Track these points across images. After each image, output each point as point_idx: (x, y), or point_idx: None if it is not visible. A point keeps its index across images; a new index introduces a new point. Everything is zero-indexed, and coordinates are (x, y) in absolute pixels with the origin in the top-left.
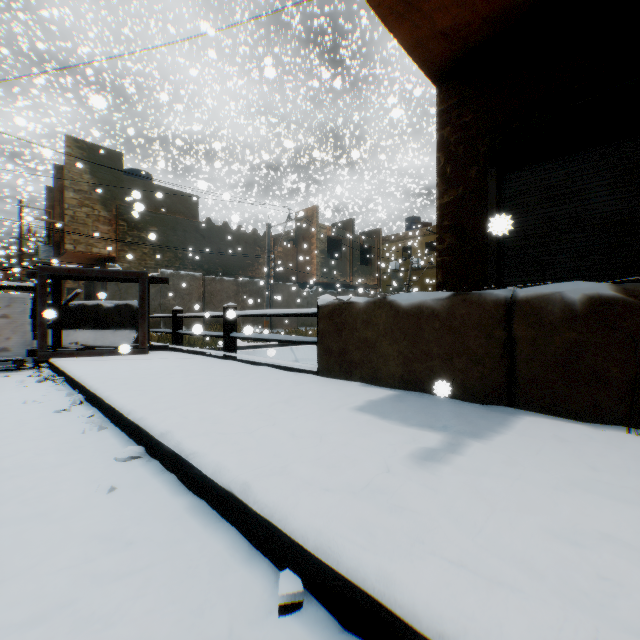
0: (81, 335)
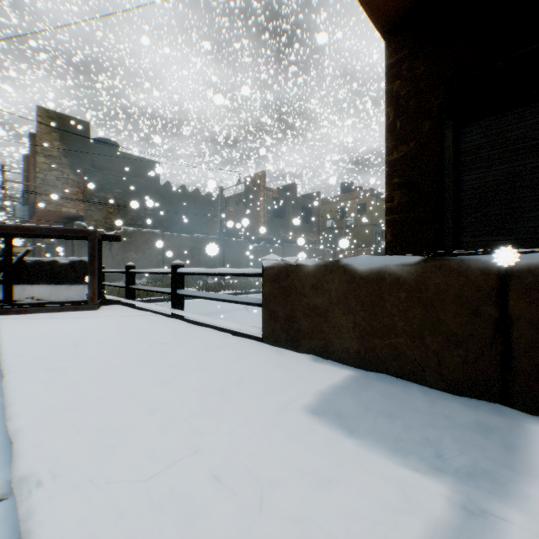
0: (37, 290)
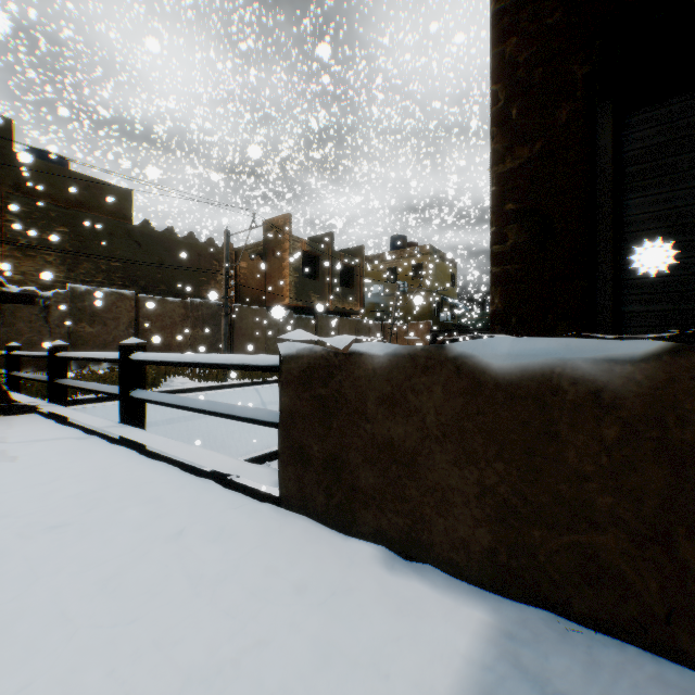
0: None
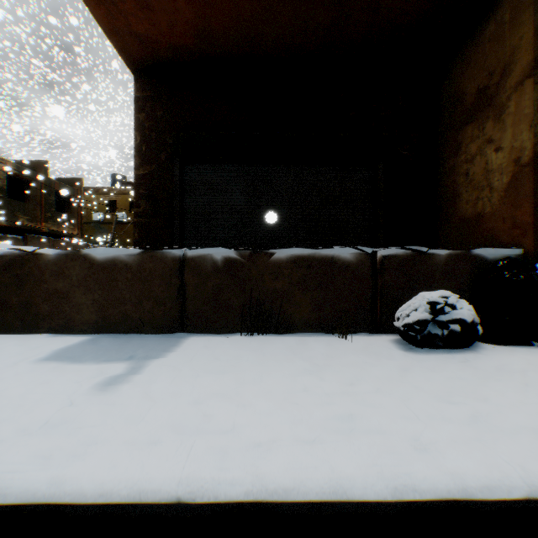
0: None
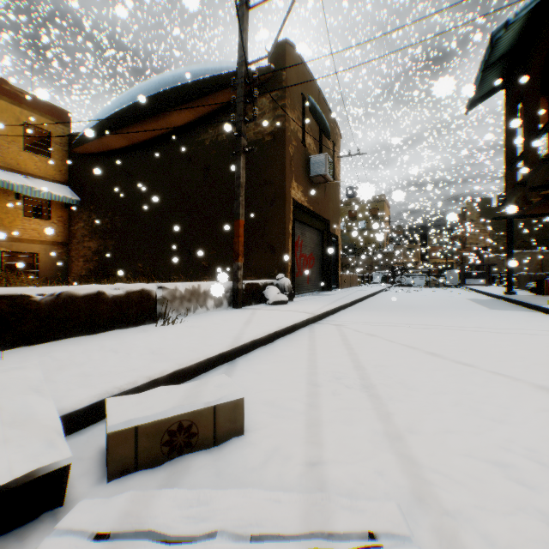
0: (469, 280)
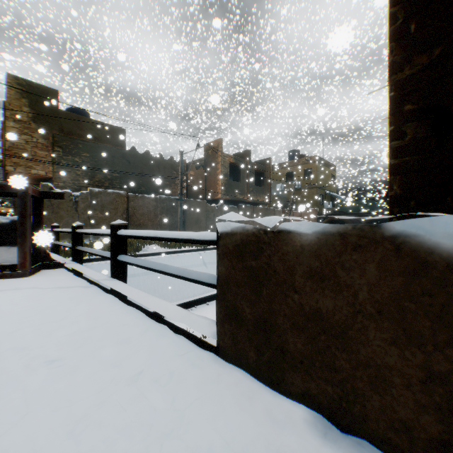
0: None
